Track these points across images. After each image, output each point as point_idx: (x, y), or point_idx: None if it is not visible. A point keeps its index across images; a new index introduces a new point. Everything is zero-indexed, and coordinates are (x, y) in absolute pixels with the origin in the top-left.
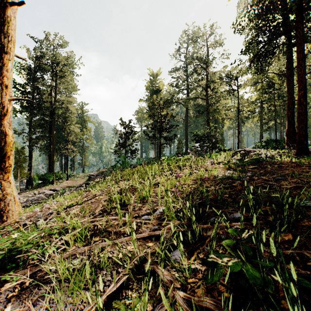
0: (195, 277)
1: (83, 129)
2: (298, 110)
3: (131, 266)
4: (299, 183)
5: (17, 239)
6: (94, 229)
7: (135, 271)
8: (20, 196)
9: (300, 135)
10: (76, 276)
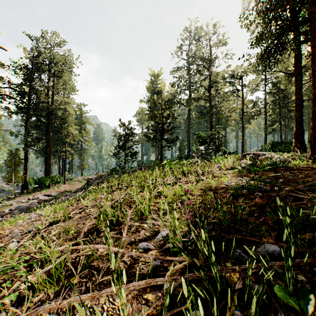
0: None
1: (82, 131)
2: (312, 110)
3: None
4: None
5: None
6: (75, 261)
7: None
8: (14, 201)
9: (315, 137)
10: None
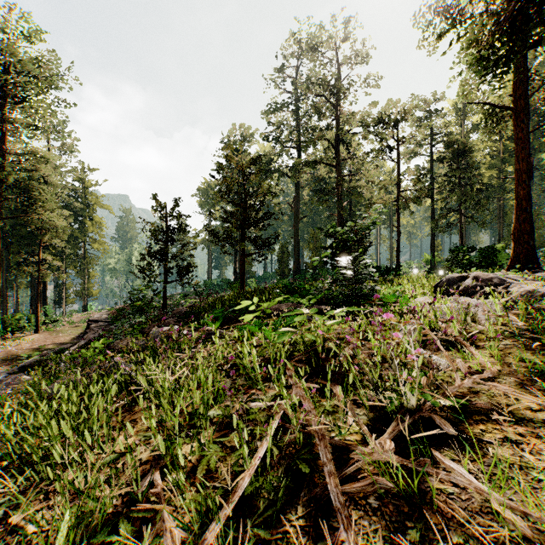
0: None
1: (86, 222)
2: None
3: None
4: None
5: None
6: None
7: None
8: None
9: None
10: None
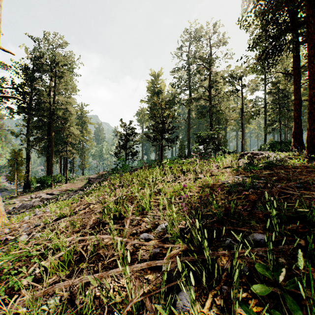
0: None
1: (83, 131)
2: (309, 110)
3: None
4: None
5: None
6: (82, 250)
7: None
8: (17, 199)
9: (311, 137)
10: None
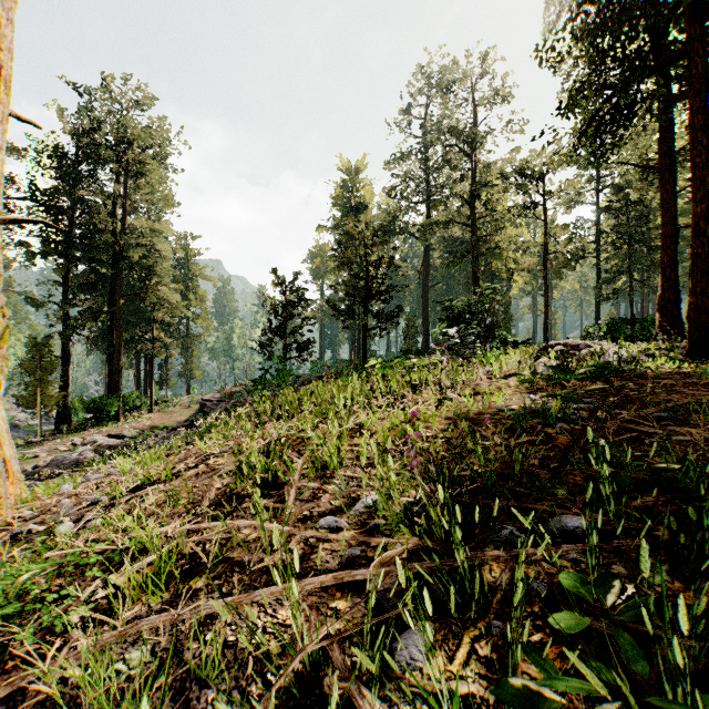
0: None
1: (189, 296)
2: (692, 249)
3: (286, 683)
4: None
5: None
6: (195, 551)
7: (297, 696)
8: (41, 449)
9: (697, 309)
10: None
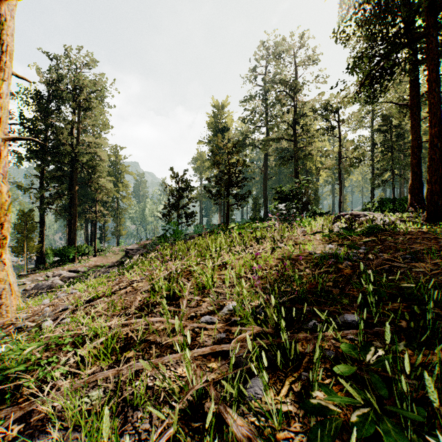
0: (289, 428)
1: (118, 184)
2: (429, 156)
3: (183, 406)
4: (439, 265)
5: (4, 355)
6: (127, 336)
7: (190, 414)
8: (27, 279)
9: (432, 192)
10: (92, 425)
